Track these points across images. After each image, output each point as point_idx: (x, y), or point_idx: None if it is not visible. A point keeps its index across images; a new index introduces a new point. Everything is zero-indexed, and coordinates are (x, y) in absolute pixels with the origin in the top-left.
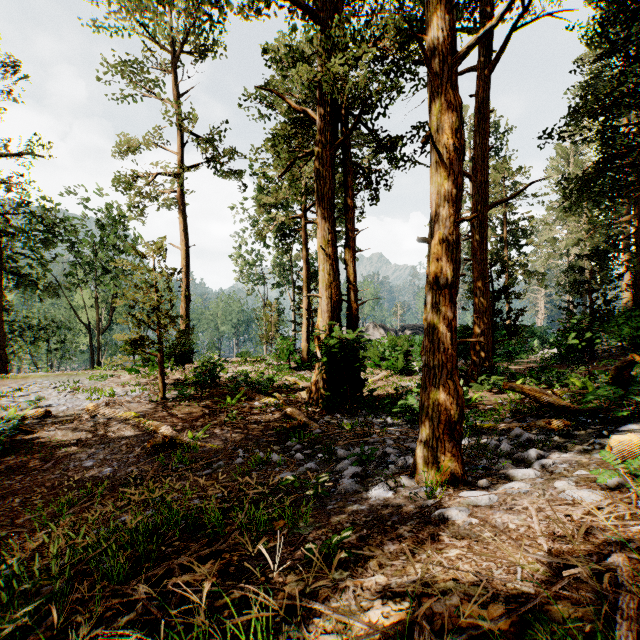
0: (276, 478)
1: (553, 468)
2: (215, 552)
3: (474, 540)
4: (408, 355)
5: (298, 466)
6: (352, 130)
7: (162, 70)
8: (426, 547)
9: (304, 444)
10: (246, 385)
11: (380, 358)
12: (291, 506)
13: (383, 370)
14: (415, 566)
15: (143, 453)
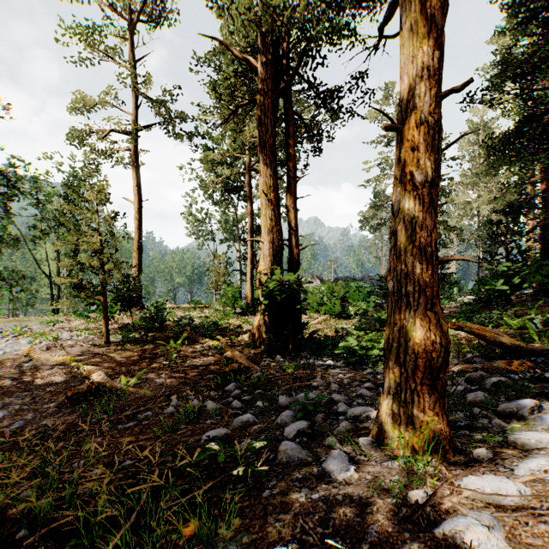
0: (204, 436)
1: None
2: None
3: None
4: (344, 301)
5: (234, 417)
6: (293, 76)
7: (115, 35)
8: None
9: (244, 389)
10: (192, 329)
11: (318, 304)
12: (214, 486)
13: (321, 315)
14: None
15: (66, 402)
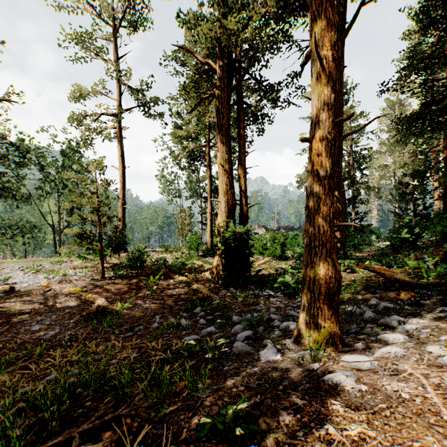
0: (182, 340)
1: (417, 333)
2: (119, 415)
3: (370, 412)
4: (283, 246)
5: (201, 329)
6: (243, 76)
7: (105, 39)
8: (322, 419)
9: (207, 311)
10: (165, 268)
11: (263, 248)
12: (193, 366)
13: (265, 257)
14: (315, 446)
15: (81, 319)
